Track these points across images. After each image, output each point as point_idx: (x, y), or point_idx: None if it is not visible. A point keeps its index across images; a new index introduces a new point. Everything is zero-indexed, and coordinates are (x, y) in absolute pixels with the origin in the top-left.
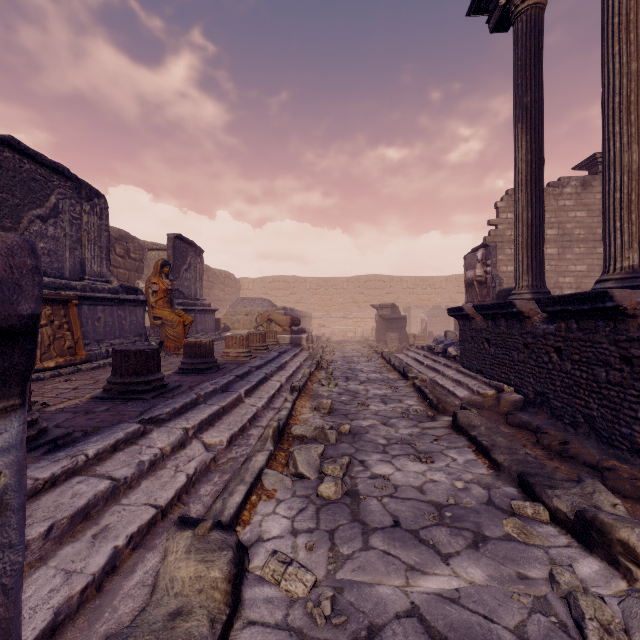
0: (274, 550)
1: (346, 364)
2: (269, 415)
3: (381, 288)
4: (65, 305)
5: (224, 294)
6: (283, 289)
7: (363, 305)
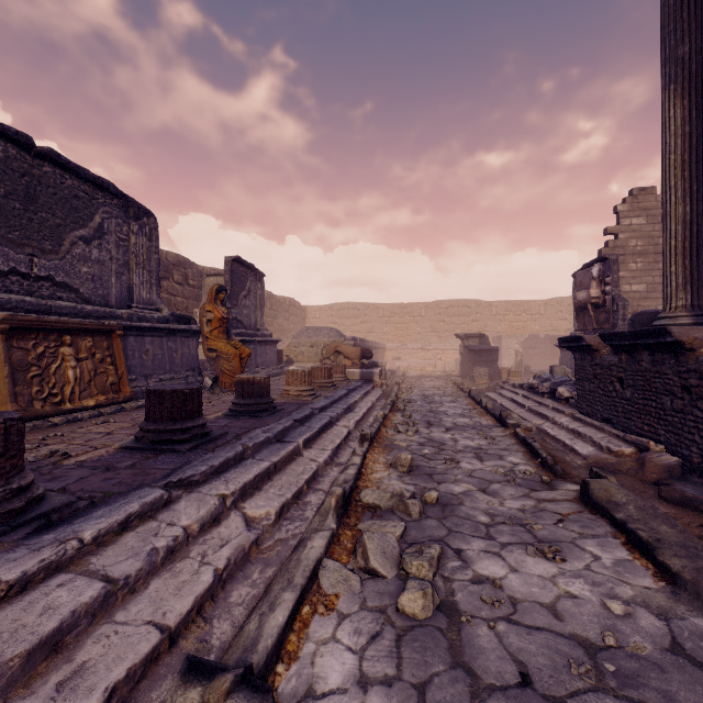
0: None
1: (426, 405)
2: (333, 474)
3: (465, 315)
4: (108, 336)
5: (288, 323)
6: (353, 317)
7: (444, 335)
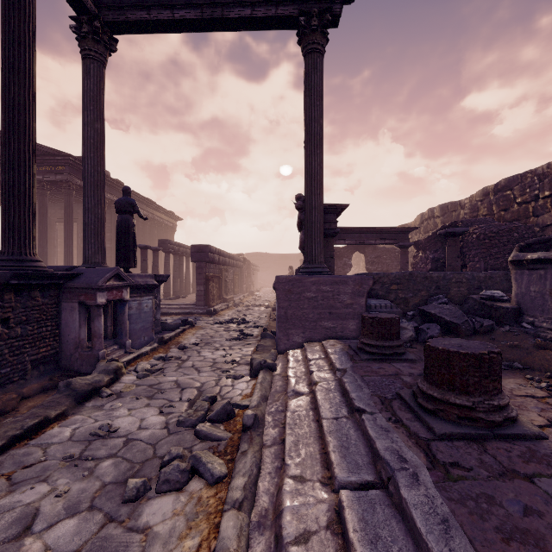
0: (241, 374)
1: None
2: (266, 481)
3: None
4: None
5: None
6: None
7: None
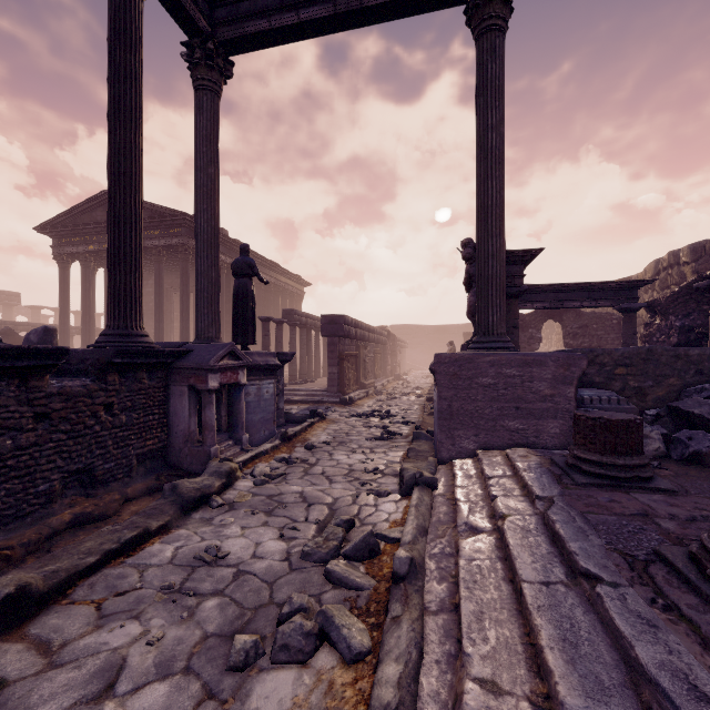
0: (387, 490)
1: None
2: (432, 677)
3: None
4: None
5: None
6: None
7: None
